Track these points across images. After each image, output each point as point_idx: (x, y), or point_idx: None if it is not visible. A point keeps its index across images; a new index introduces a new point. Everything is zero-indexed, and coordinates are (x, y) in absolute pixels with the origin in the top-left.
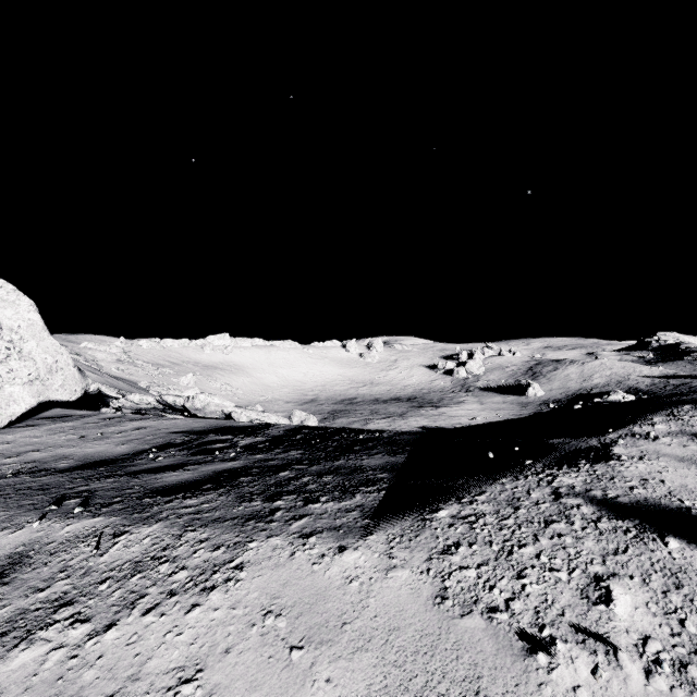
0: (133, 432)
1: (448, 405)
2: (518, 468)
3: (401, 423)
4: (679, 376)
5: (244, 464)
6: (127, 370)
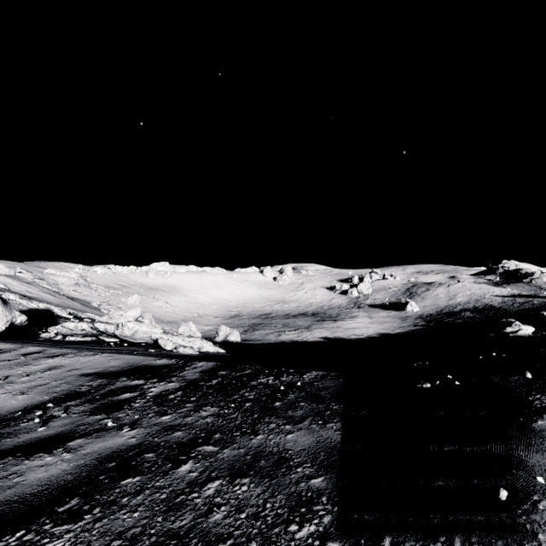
0: (41, 375)
1: (344, 319)
2: (545, 512)
3: (307, 334)
4: (522, 295)
5: (142, 438)
6: (83, 292)
